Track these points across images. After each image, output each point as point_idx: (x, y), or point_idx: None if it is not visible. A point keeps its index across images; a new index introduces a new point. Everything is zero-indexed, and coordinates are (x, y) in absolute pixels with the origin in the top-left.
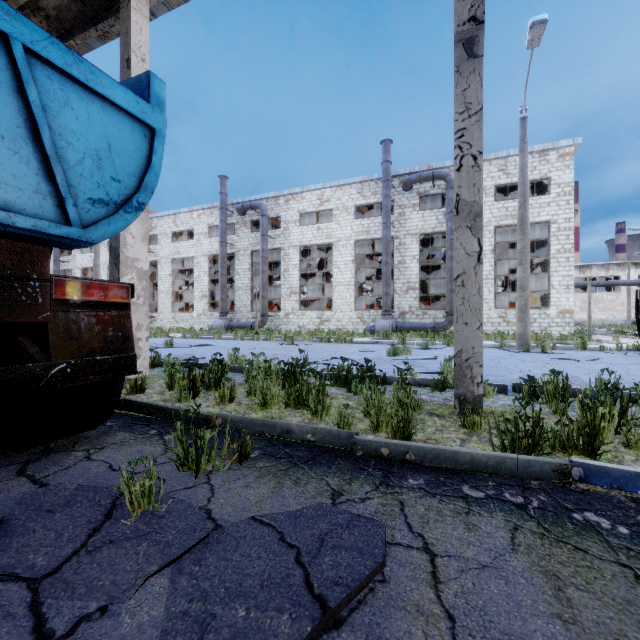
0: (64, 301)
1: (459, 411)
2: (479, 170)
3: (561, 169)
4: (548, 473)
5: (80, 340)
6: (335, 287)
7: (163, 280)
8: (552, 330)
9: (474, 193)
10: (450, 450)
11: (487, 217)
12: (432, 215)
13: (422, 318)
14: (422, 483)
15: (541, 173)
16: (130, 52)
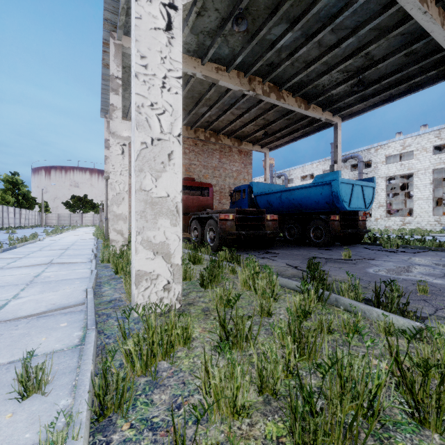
0: (359, 220)
1: None
2: None
3: None
4: None
5: (361, 226)
6: (415, 201)
7: None
8: None
9: None
10: None
11: None
12: None
13: None
14: (440, 252)
15: None
16: (337, 143)
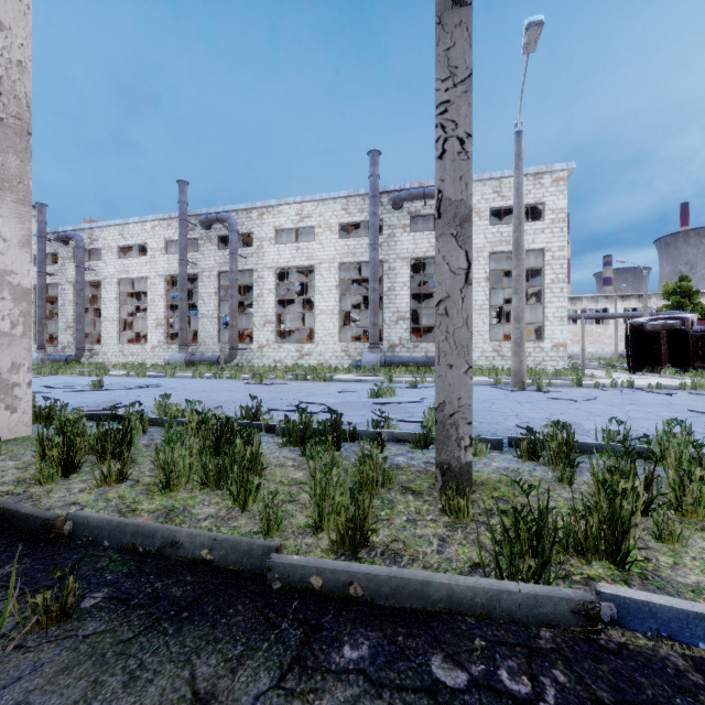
0: None
1: (441, 485)
2: (467, 158)
3: (555, 194)
4: (566, 616)
5: None
6: (317, 316)
7: (107, 305)
8: (546, 364)
9: (461, 189)
10: (417, 579)
11: (481, 242)
12: (424, 238)
13: (413, 352)
14: (365, 655)
15: (536, 197)
16: None
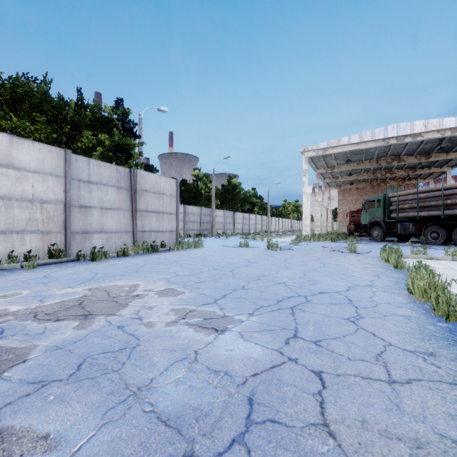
0: None
1: None
2: None
3: None
4: None
5: None
6: None
7: None
8: None
9: None
10: None
11: None
12: None
13: None
14: None
15: None
16: (446, 183)
